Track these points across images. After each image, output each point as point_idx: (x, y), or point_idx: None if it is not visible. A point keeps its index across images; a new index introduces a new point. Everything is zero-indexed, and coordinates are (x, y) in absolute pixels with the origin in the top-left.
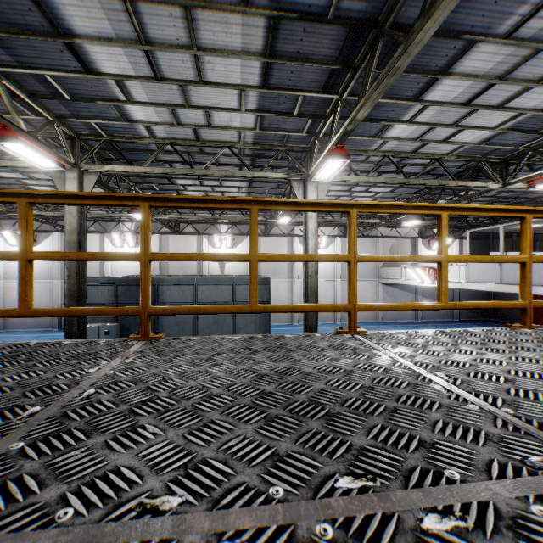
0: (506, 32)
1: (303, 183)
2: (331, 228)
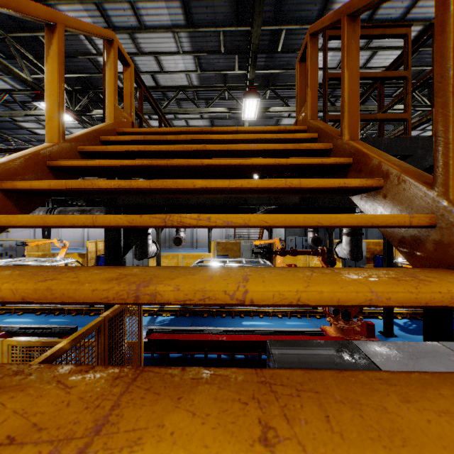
0: None
1: None
2: None
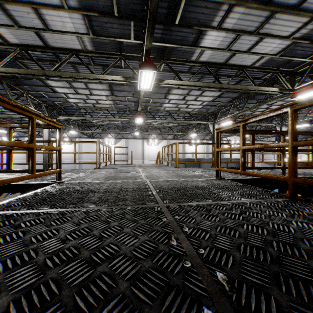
0: None
1: (279, 127)
2: (238, 137)
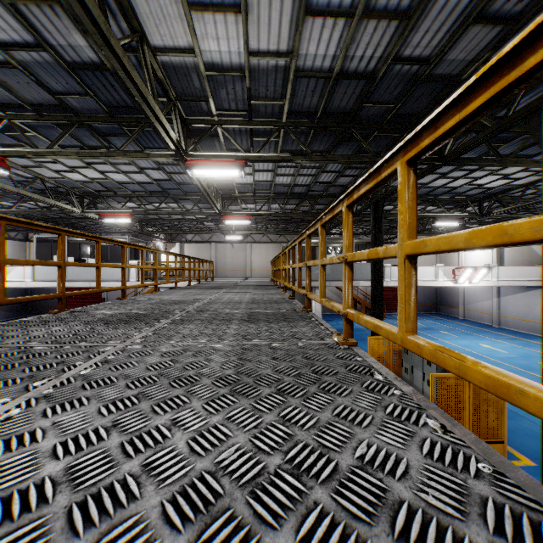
0: None
1: None
2: None
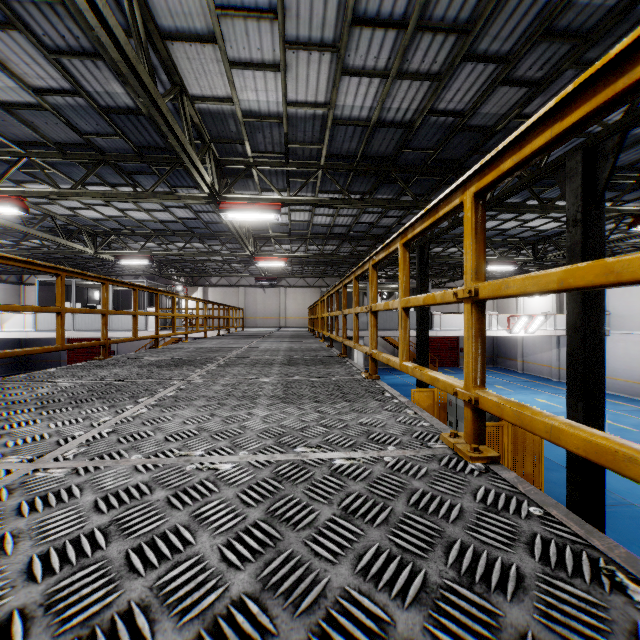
0: None
1: None
2: None
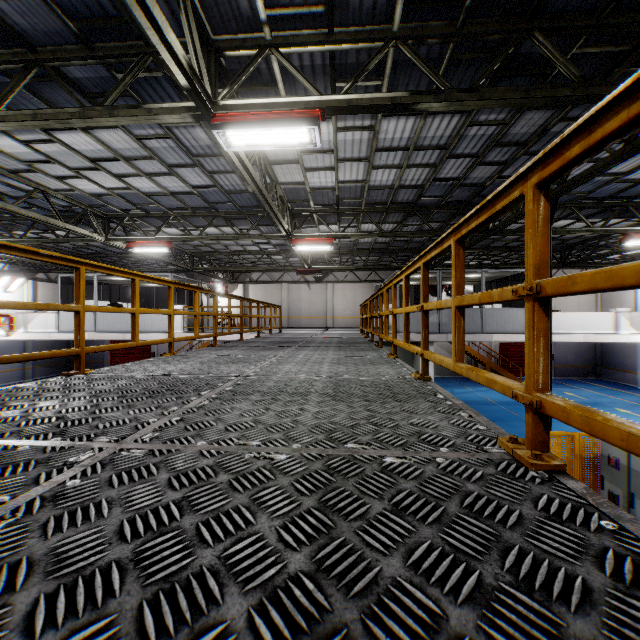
0: (138, 135)
1: None
2: None
